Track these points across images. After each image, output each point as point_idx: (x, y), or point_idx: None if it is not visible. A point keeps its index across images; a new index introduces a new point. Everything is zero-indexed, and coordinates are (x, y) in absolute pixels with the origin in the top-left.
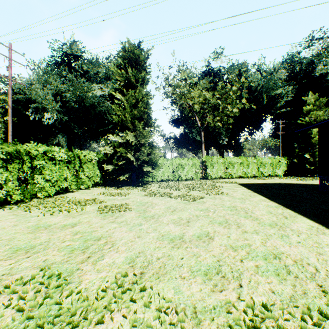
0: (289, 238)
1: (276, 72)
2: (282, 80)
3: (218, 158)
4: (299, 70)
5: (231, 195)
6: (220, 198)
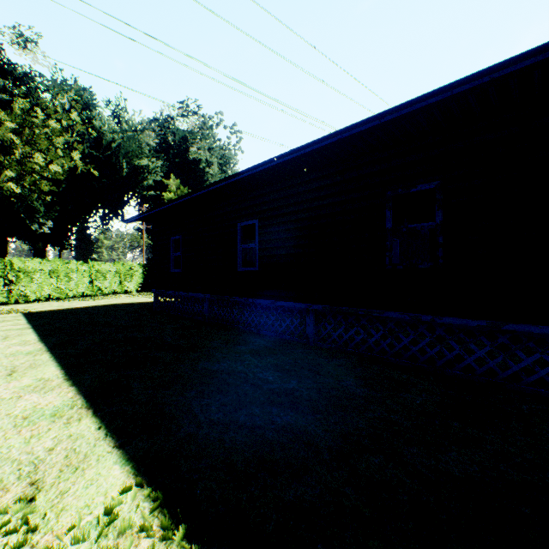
0: None
1: (144, 132)
2: (152, 148)
3: None
4: (173, 142)
5: None
6: None
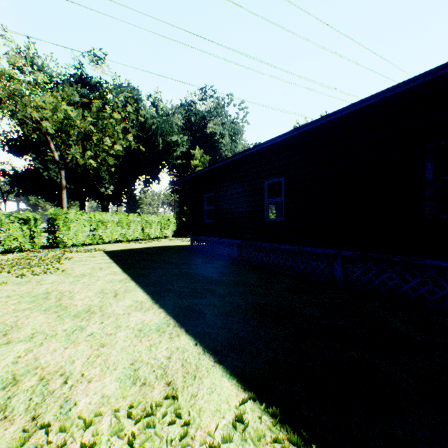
0: (83, 332)
1: (174, 116)
2: (179, 127)
3: (80, 213)
4: (195, 121)
5: (71, 271)
6: (41, 280)
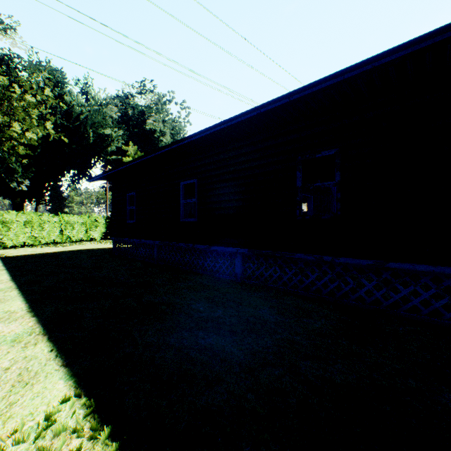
0: None
1: (108, 107)
2: (114, 120)
3: None
4: (133, 115)
5: None
6: None
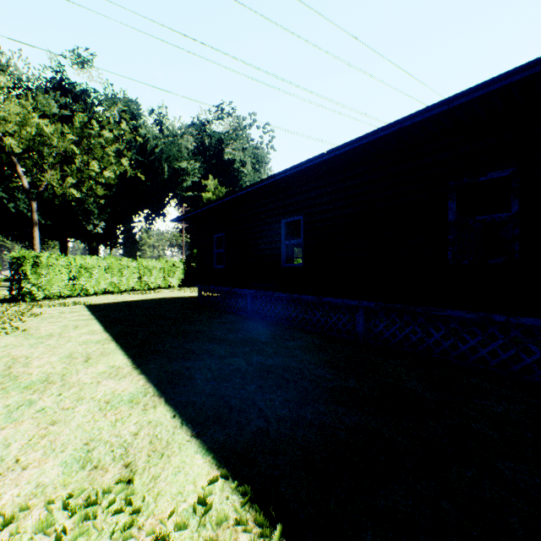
0: (32, 407)
1: (183, 137)
2: (190, 152)
3: (55, 256)
4: (209, 145)
5: (35, 331)
6: None
